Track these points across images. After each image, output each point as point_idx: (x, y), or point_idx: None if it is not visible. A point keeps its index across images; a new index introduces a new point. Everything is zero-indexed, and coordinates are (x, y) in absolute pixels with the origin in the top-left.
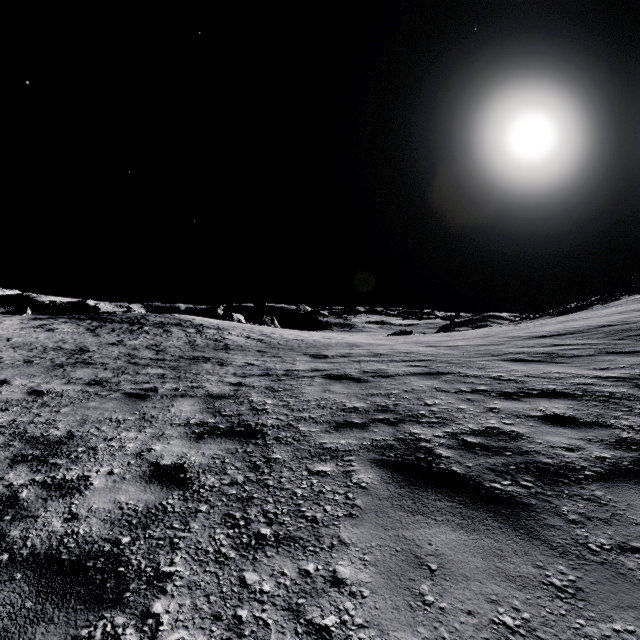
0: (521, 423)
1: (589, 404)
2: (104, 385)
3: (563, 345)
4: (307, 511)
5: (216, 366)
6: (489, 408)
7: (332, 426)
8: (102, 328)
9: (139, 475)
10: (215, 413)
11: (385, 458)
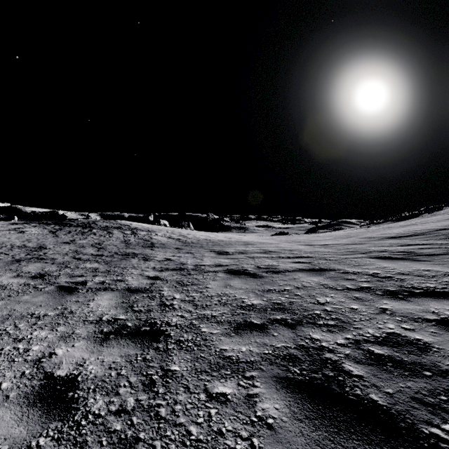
0: (422, 329)
1: None
2: (45, 278)
3: (415, 245)
4: None
5: (141, 261)
6: (381, 309)
7: (232, 327)
8: (61, 230)
9: (25, 393)
10: (128, 308)
11: (290, 375)
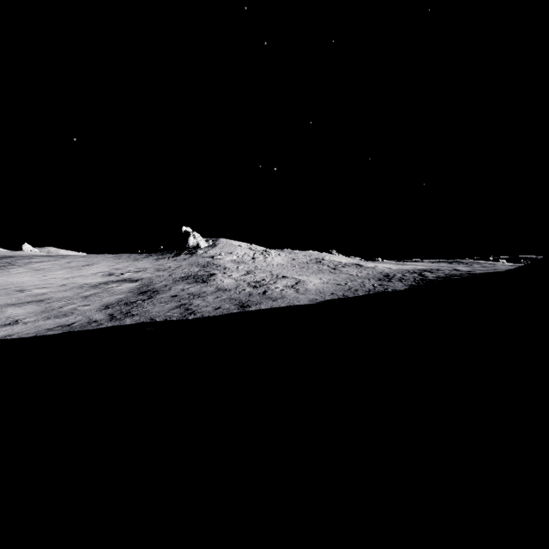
0: None
1: None
2: None
3: None
4: None
5: None
6: None
7: None
8: (453, 264)
9: None
10: None
11: None
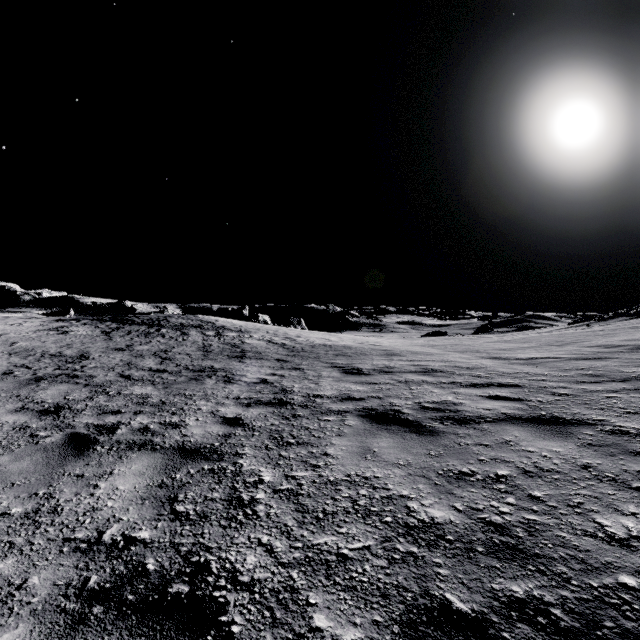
0: None
1: None
2: (59, 415)
3: None
4: None
5: (219, 383)
6: None
7: (396, 622)
8: (118, 330)
9: None
10: (164, 505)
11: None
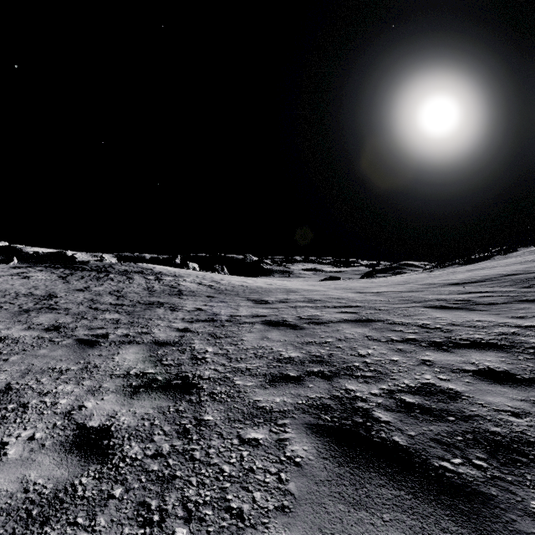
0: (457, 379)
1: (520, 357)
2: (60, 331)
3: (477, 292)
4: (233, 500)
5: (168, 311)
6: (422, 360)
7: (267, 380)
8: (73, 275)
9: (60, 441)
10: (156, 362)
11: (321, 422)
